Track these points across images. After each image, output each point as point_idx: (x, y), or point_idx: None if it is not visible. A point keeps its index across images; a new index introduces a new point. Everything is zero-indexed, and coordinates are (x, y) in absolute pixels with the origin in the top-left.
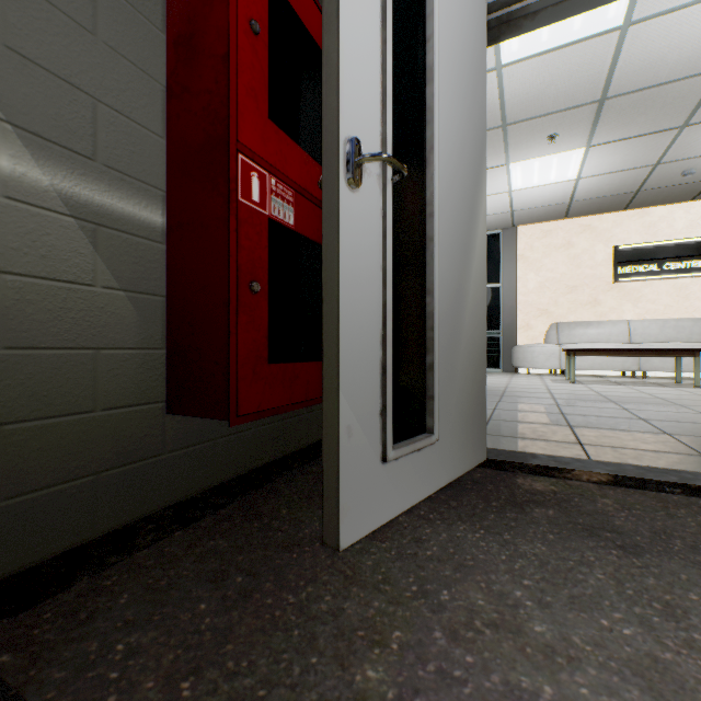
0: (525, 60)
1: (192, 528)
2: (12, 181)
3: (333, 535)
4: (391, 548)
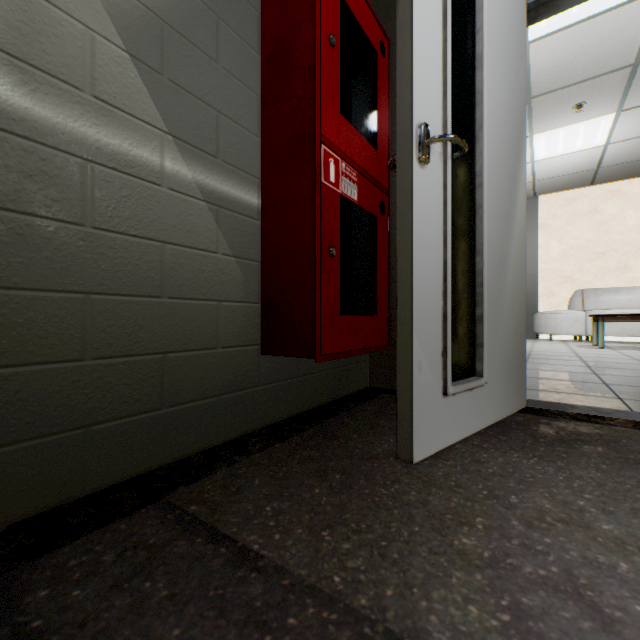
0: (553, 34)
1: (286, 442)
2: (172, 177)
3: (406, 450)
4: (455, 465)
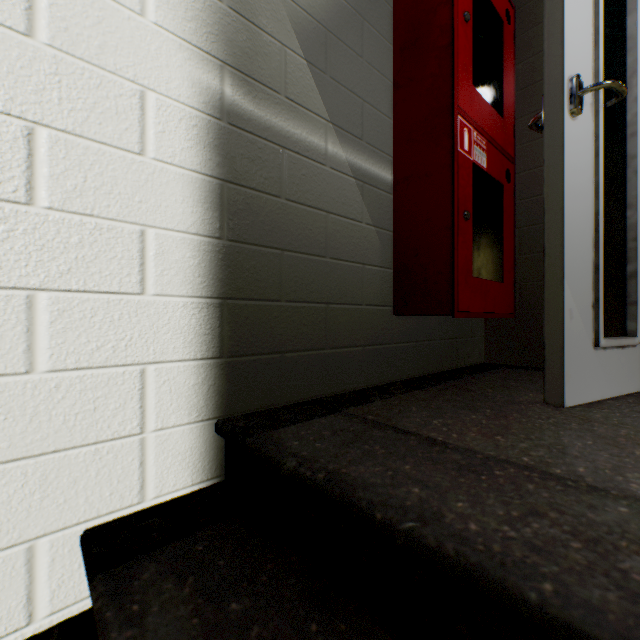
0: None
1: (423, 390)
2: (332, 158)
3: (556, 395)
4: (613, 412)
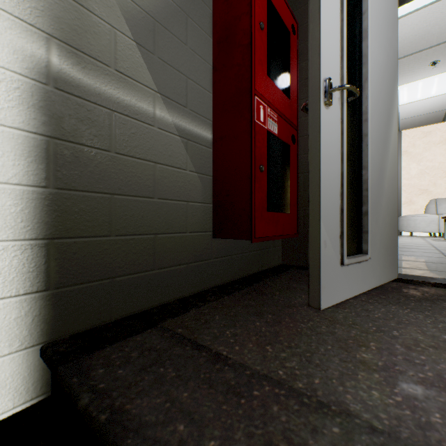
0: (414, 12)
1: (231, 296)
2: (160, 120)
3: (316, 301)
4: (351, 312)
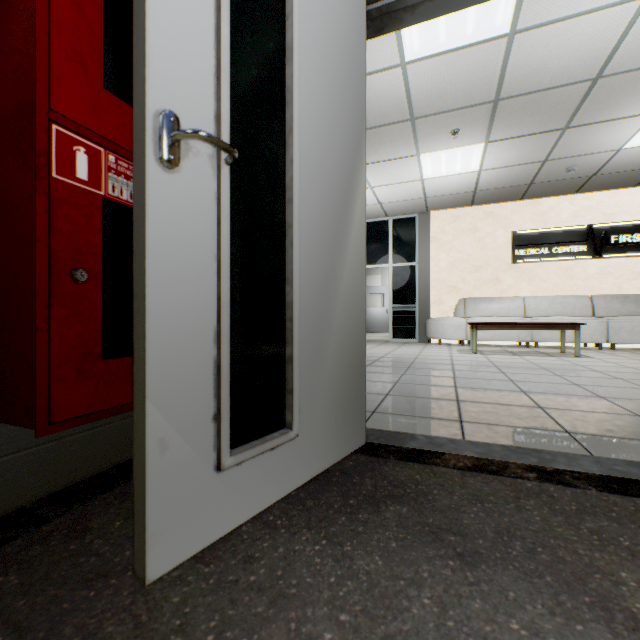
0: (426, 59)
1: None
2: None
3: (141, 565)
4: (213, 573)
